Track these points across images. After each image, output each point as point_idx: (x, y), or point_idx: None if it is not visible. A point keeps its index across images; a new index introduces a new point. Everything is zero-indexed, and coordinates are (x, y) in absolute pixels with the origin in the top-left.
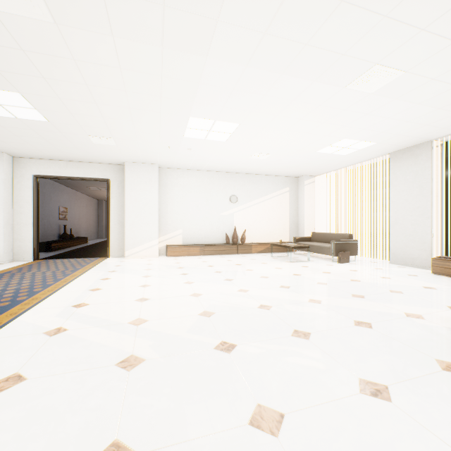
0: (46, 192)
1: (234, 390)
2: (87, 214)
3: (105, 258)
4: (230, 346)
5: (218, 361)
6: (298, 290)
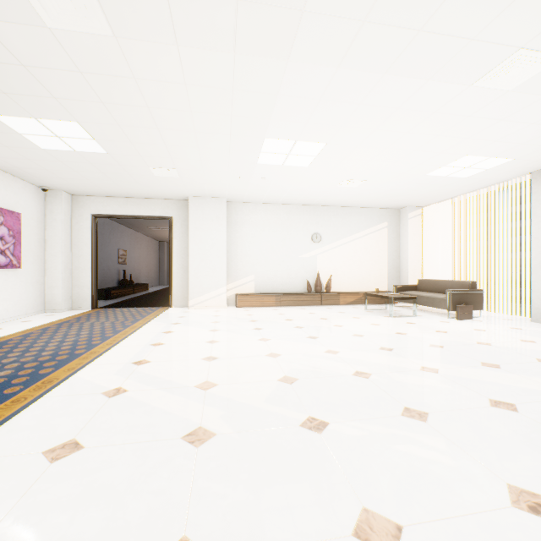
0: (105, 233)
1: (329, 484)
2: (148, 258)
3: (167, 307)
4: (320, 424)
5: (307, 443)
6: (404, 354)
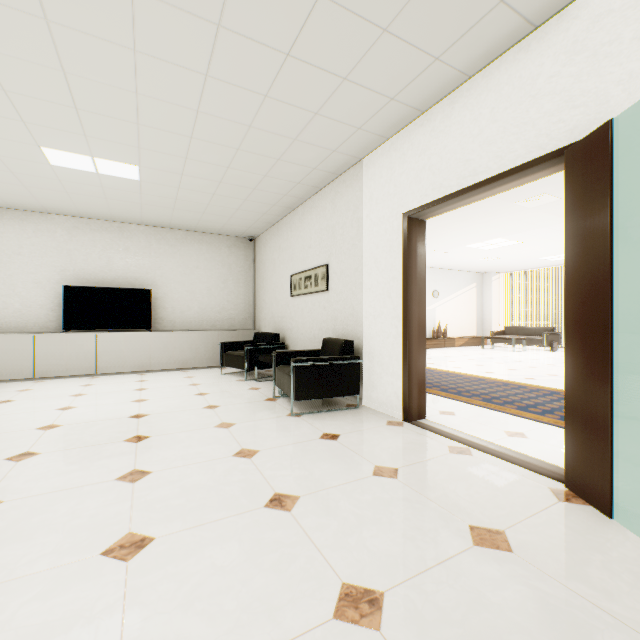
0: None
1: None
2: None
3: None
4: None
5: None
6: None
